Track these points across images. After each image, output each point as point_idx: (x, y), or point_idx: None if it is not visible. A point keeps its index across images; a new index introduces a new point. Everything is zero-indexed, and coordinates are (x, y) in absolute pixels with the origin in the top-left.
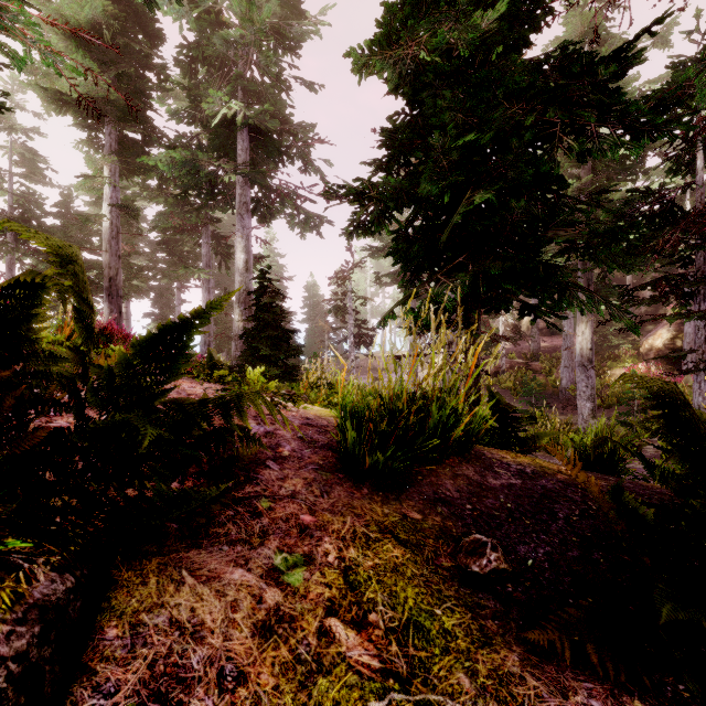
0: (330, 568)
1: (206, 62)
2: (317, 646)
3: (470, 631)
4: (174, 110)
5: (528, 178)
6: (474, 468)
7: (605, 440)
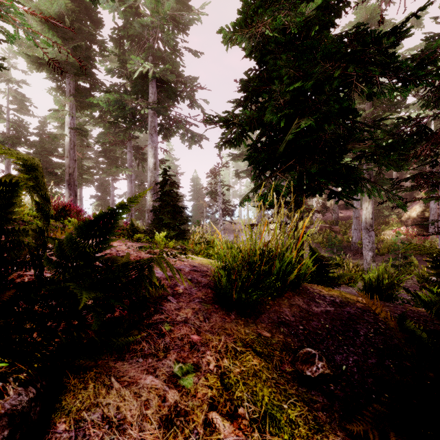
0: (211, 374)
1: (130, 38)
2: (203, 435)
3: (307, 421)
4: (110, 69)
5: (335, 110)
6: (303, 299)
7: (392, 285)
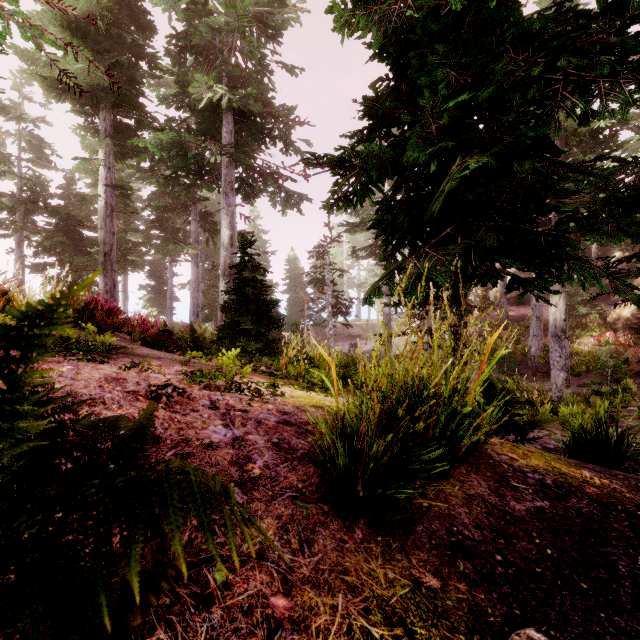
0: None
1: (194, 50)
2: None
3: None
4: (164, 95)
5: (527, 141)
6: (487, 482)
7: None
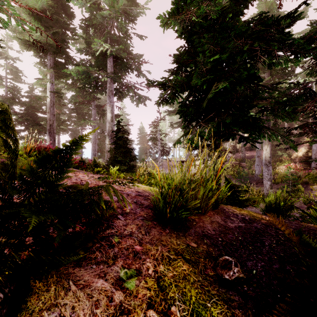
0: (150, 278)
1: (93, 26)
2: None
3: None
4: (79, 48)
5: (244, 76)
6: (221, 217)
7: (291, 207)
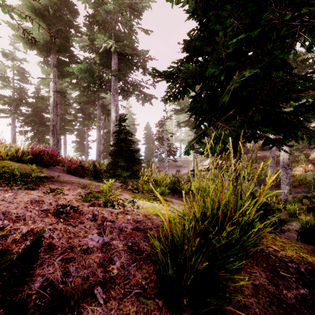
0: None
1: (97, 23)
2: None
3: None
4: (82, 46)
5: (278, 60)
6: (265, 273)
7: None
